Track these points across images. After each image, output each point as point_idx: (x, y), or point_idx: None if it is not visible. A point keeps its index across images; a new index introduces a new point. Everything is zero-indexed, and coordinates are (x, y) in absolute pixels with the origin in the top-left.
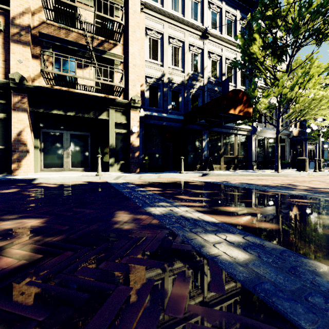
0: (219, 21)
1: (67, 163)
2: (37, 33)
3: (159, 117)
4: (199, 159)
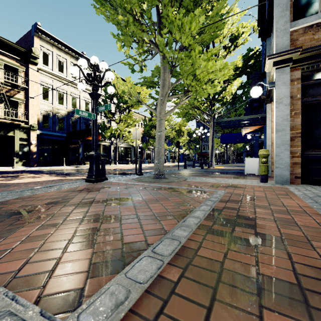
0: None
1: None
2: None
3: (50, 134)
4: (77, 159)
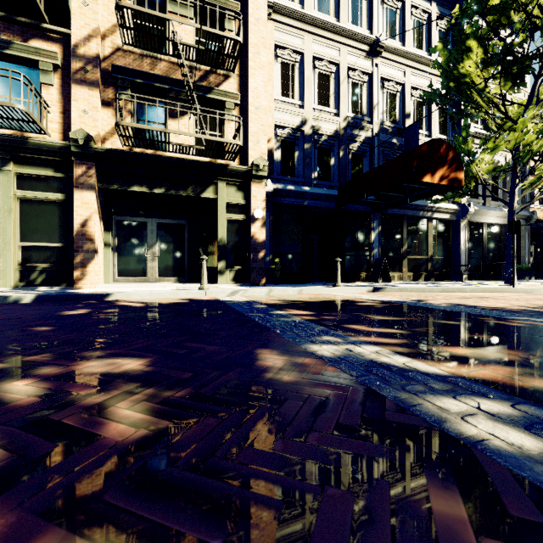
0: (399, 25)
1: (152, 270)
2: (109, 66)
3: (297, 192)
4: (365, 263)
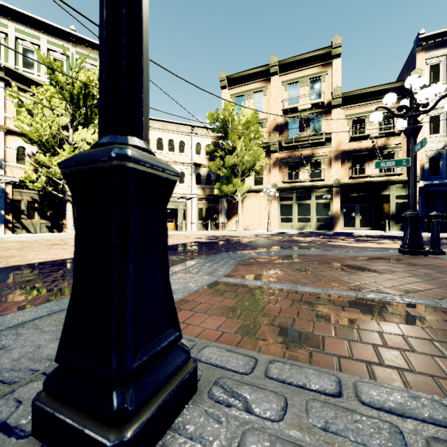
0: None
1: (357, 225)
2: (343, 152)
3: (441, 184)
4: None
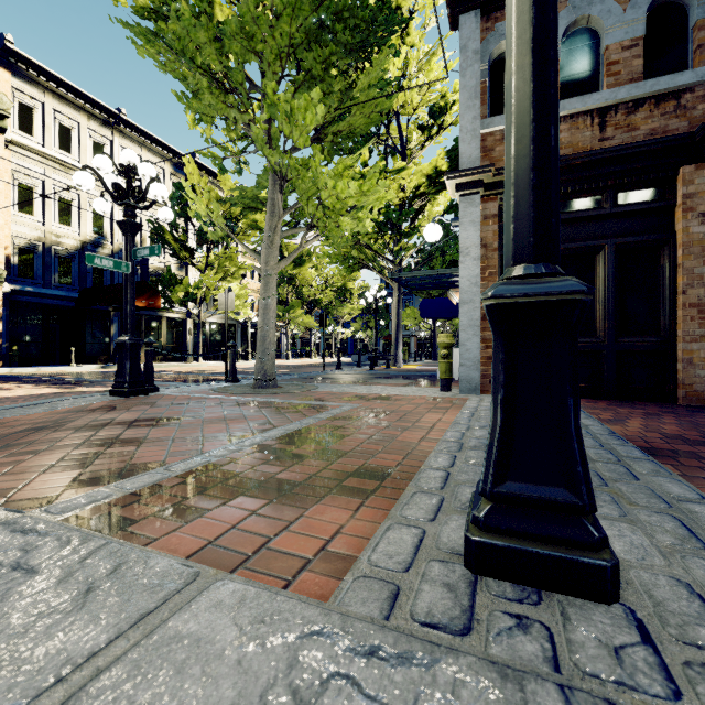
0: None
1: None
2: None
3: (37, 293)
4: (106, 349)
